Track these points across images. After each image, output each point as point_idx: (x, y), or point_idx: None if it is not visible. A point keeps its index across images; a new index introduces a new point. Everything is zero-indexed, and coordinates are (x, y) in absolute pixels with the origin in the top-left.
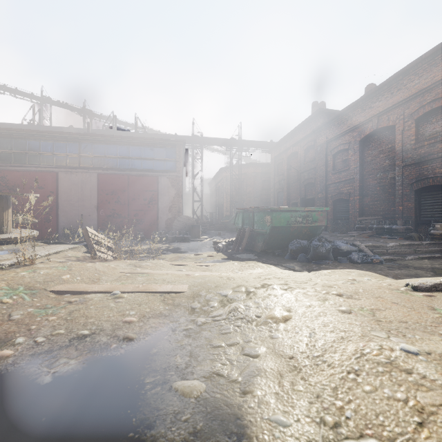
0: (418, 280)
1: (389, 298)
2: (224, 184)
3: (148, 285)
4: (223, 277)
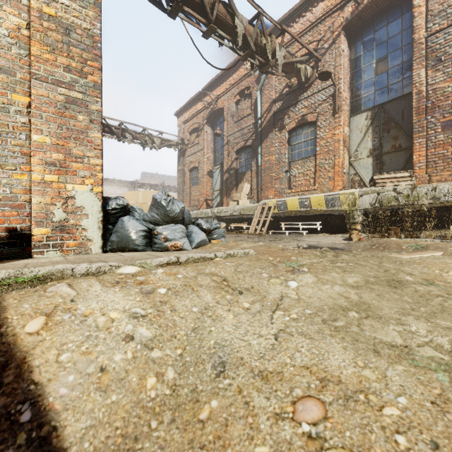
0: (238, 262)
1: (265, 251)
2: None
3: (411, 255)
4: (405, 262)
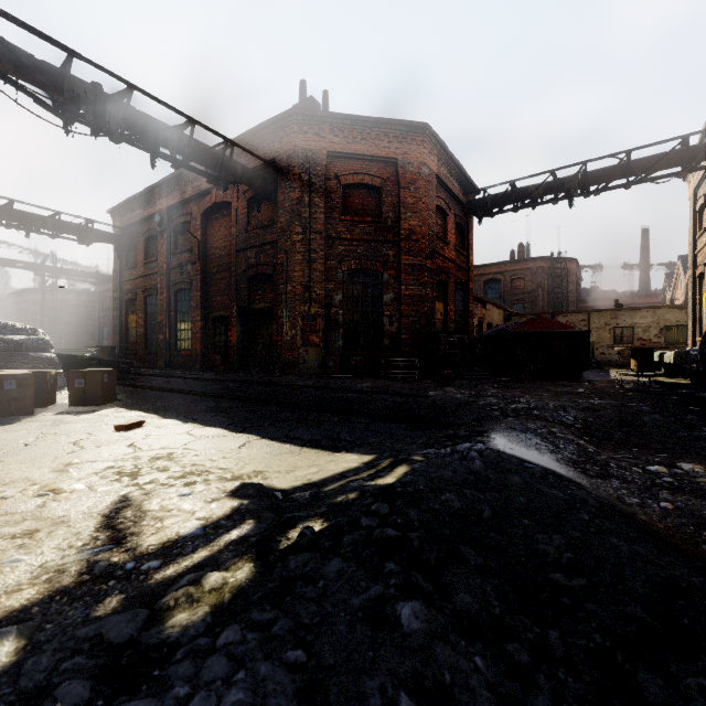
0: None
1: None
2: (31, 309)
3: None
4: None
